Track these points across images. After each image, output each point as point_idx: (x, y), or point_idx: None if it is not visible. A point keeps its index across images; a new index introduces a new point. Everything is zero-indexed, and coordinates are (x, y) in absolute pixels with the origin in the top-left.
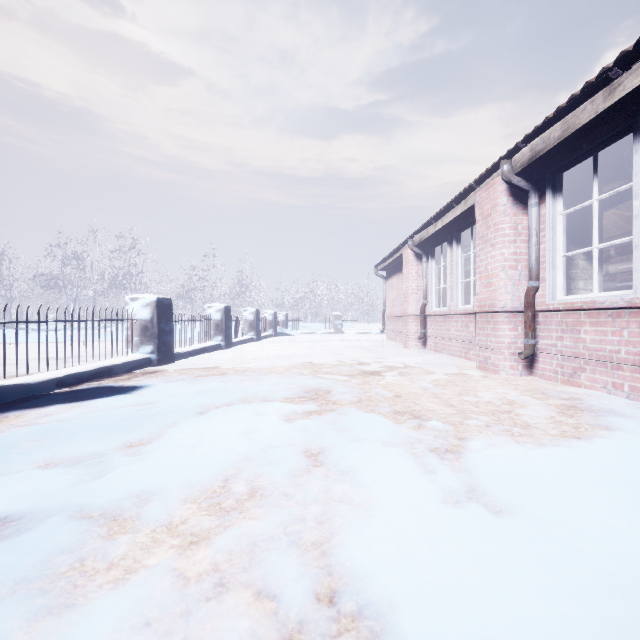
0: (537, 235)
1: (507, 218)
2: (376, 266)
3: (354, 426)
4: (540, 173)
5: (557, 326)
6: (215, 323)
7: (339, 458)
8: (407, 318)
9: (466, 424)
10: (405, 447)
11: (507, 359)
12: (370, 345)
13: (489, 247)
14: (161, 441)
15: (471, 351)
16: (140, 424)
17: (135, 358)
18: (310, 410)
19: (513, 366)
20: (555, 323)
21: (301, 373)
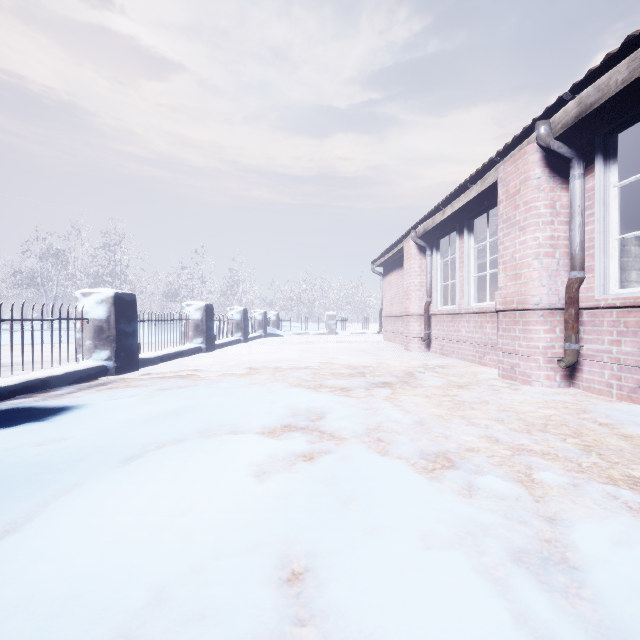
0: (582, 214)
1: (542, 194)
2: (373, 262)
3: (366, 492)
4: (585, 137)
5: (611, 327)
6: (194, 323)
7: (346, 596)
8: (409, 318)
9: (539, 482)
10: (465, 551)
11: (542, 367)
12: (367, 347)
13: (517, 231)
14: (16, 541)
15: (487, 356)
16: (10, 492)
17: (85, 366)
18: (296, 453)
19: (550, 376)
20: (608, 323)
21: (289, 385)
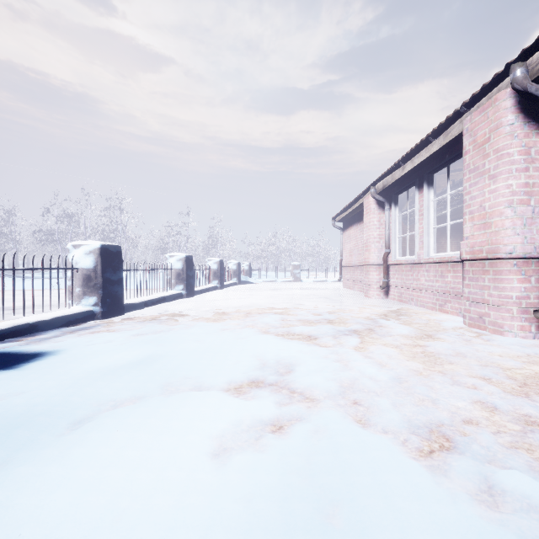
0: None
1: (516, 140)
2: (334, 218)
3: (353, 494)
4: None
5: None
6: (176, 272)
7: None
8: (368, 267)
9: None
10: None
11: (516, 318)
12: (329, 294)
13: (487, 180)
14: None
15: (448, 303)
16: None
17: (73, 311)
18: (263, 420)
19: (524, 327)
20: None
21: (258, 332)
